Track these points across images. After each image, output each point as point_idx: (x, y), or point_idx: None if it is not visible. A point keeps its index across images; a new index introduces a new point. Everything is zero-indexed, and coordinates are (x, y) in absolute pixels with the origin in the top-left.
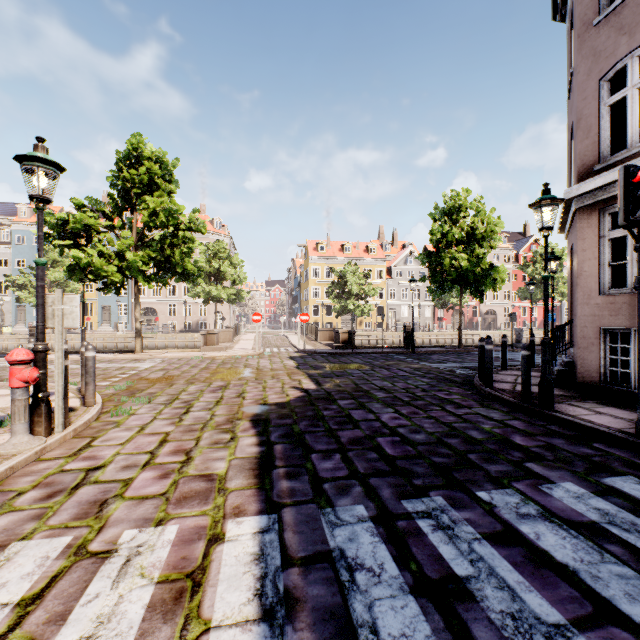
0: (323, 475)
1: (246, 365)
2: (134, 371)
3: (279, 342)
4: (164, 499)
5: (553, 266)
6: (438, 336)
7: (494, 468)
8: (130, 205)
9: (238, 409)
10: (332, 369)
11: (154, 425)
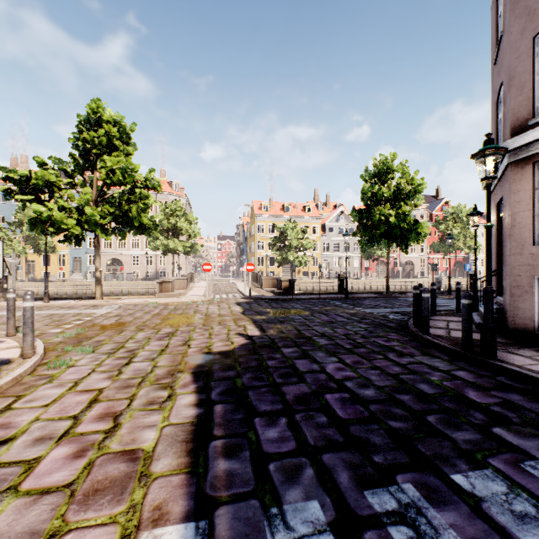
0: (267, 450)
1: (196, 311)
2: (89, 317)
3: (228, 289)
4: (68, 494)
5: (476, 220)
6: (365, 283)
7: (460, 436)
8: (91, 164)
9: (181, 359)
10: (275, 315)
11: (89, 380)
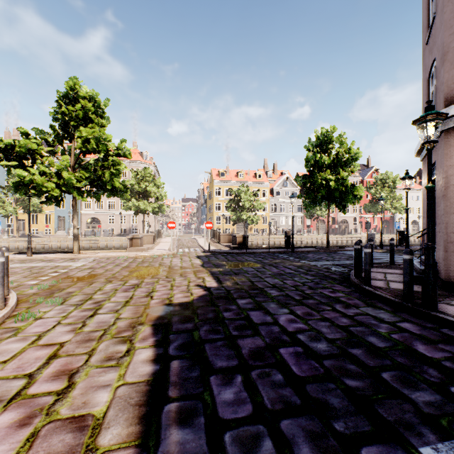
0: (223, 415)
1: (161, 263)
2: (65, 270)
3: (190, 244)
4: None
5: (407, 184)
6: (307, 239)
7: (420, 397)
8: (69, 135)
9: (143, 311)
10: (231, 267)
11: (53, 333)
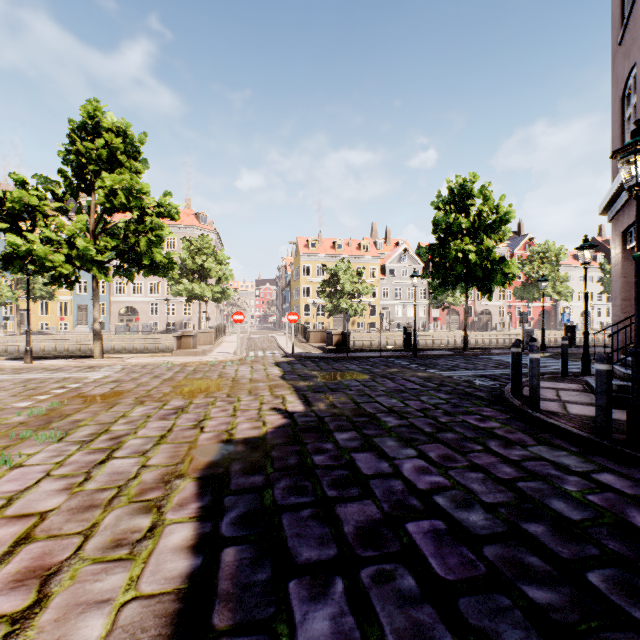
0: None
1: (221, 374)
2: (77, 384)
3: (266, 344)
4: None
5: (587, 256)
6: (434, 337)
7: None
8: (88, 185)
9: (186, 452)
10: (325, 379)
11: (34, 493)
